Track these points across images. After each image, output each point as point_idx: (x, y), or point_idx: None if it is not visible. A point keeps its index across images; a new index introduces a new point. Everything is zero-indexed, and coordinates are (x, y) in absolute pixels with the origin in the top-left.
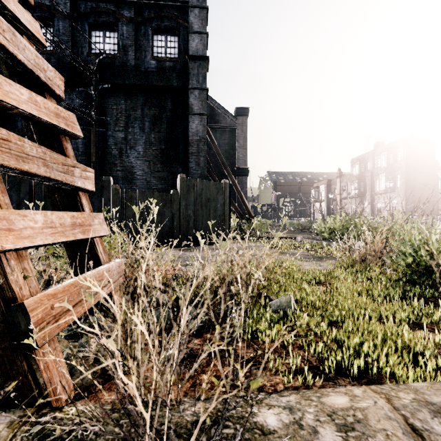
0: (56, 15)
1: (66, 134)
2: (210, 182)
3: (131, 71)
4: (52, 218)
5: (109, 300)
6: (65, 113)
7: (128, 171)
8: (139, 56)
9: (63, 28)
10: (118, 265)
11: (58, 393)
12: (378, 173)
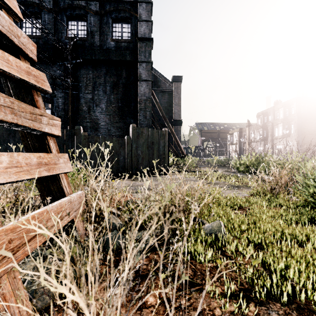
0: (43, 10)
1: (37, 89)
2: (154, 130)
3: (97, 49)
4: (18, 159)
5: (57, 240)
6: (36, 72)
7: (94, 122)
8: (102, 38)
9: (48, 19)
10: (79, 196)
11: None
12: (277, 123)
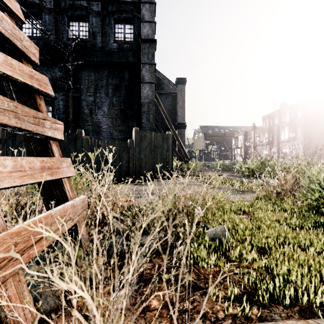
0: (44, 10)
1: (39, 92)
2: (157, 134)
3: (99, 51)
4: (22, 163)
5: (63, 243)
6: (38, 75)
7: (96, 125)
8: (104, 40)
9: (49, 20)
10: (82, 201)
11: None
12: (283, 127)
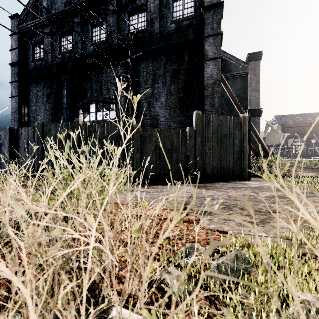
0: (108, 14)
1: None
2: (227, 117)
3: (156, 37)
4: None
5: None
6: None
7: (154, 118)
8: (162, 24)
9: (112, 22)
10: None
11: None
12: None
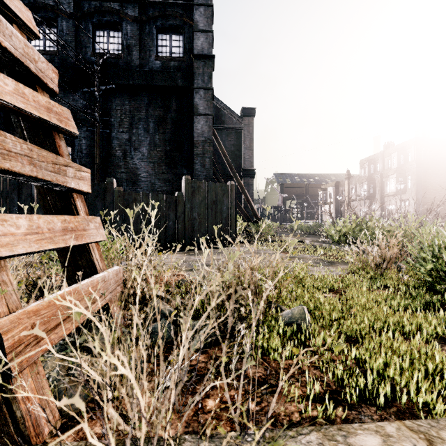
0: (60, 15)
1: (59, 130)
2: (216, 184)
3: (136, 71)
4: (39, 223)
5: (96, 322)
6: (58, 108)
7: (132, 173)
8: (143, 55)
9: (67, 28)
10: (116, 273)
11: (39, 427)
12: (388, 175)
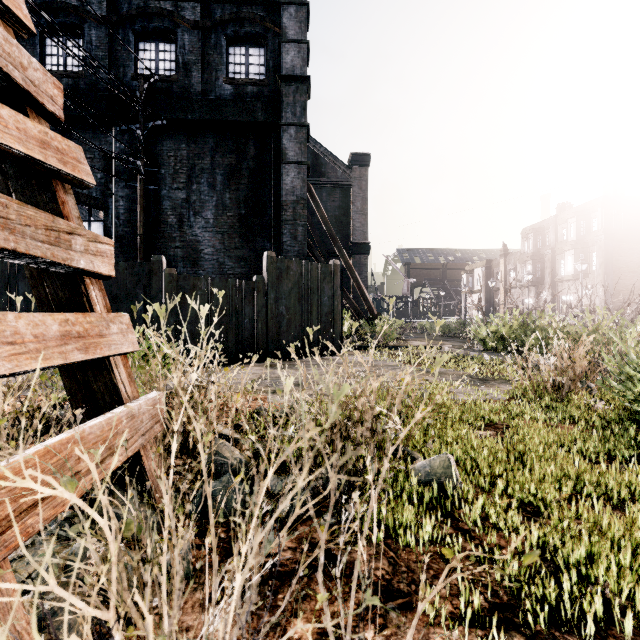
0: (87, 20)
1: (63, 178)
2: (312, 264)
3: (196, 100)
4: (17, 326)
5: (88, 509)
6: (61, 142)
7: (191, 248)
8: (208, 78)
9: (97, 39)
10: (153, 404)
11: None
12: (563, 250)
